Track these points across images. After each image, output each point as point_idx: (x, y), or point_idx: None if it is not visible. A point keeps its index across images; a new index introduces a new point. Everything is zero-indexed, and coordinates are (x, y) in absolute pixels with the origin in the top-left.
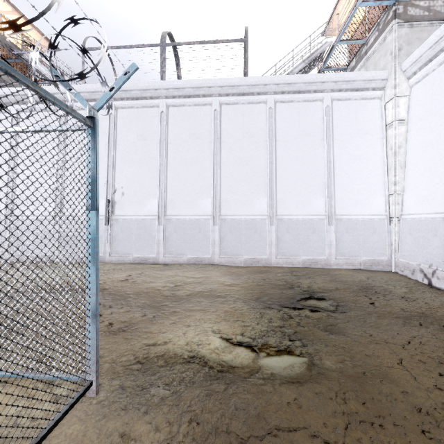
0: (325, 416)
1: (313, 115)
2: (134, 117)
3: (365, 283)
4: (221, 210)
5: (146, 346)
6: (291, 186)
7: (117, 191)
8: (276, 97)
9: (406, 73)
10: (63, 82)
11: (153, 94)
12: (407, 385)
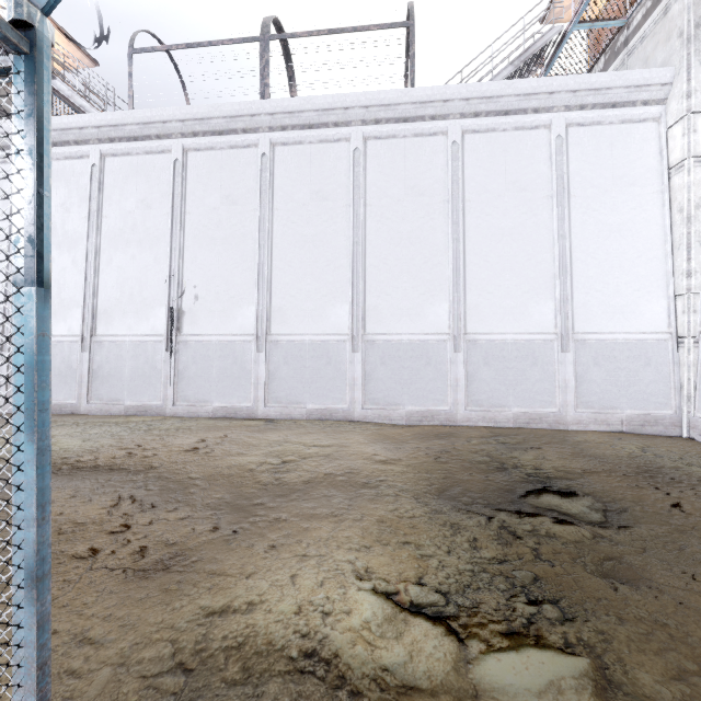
0: None
1: (533, 154)
2: (216, 165)
3: (643, 460)
4: (366, 325)
5: (205, 615)
6: (492, 281)
7: (187, 294)
8: (464, 123)
9: None
10: None
11: (248, 123)
12: None
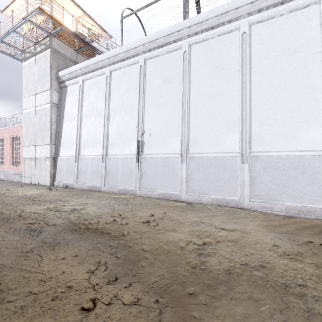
0: None
1: None
2: (160, 64)
3: None
4: (252, 146)
5: None
6: None
7: (145, 133)
8: None
9: None
10: None
11: (176, 36)
12: None
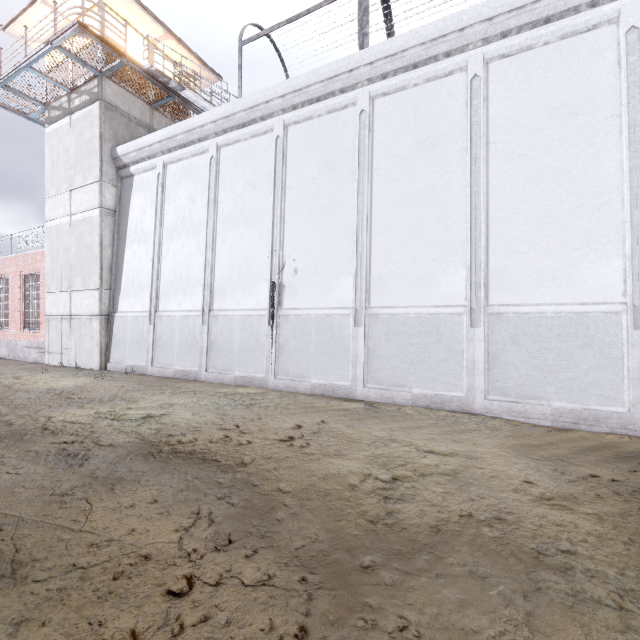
0: None
1: None
2: (314, 134)
3: None
4: (490, 294)
5: None
6: None
7: (287, 268)
8: None
9: None
10: None
11: (346, 81)
12: None
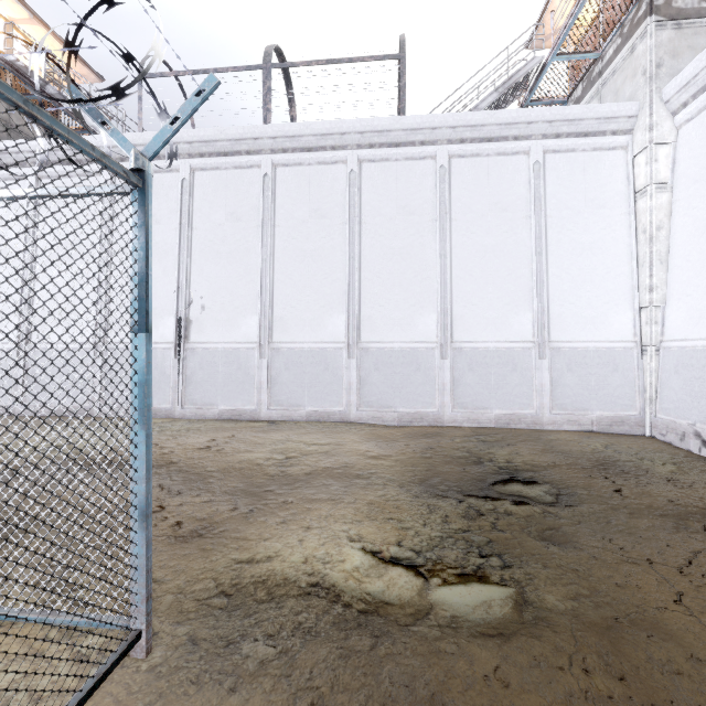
0: (552, 702)
1: (513, 177)
2: (222, 184)
3: (603, 455)
4: (361, 334)
5: (236, 564)
6: (476, 294)
7: (194, 304)
8: (451, 148)
9: (670, 104)
10: (91, 111)
11: (251, 146)
12: (697, 644)
